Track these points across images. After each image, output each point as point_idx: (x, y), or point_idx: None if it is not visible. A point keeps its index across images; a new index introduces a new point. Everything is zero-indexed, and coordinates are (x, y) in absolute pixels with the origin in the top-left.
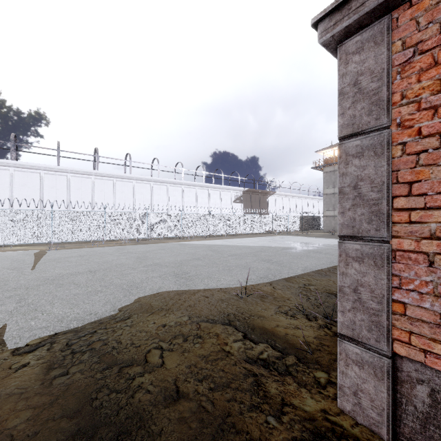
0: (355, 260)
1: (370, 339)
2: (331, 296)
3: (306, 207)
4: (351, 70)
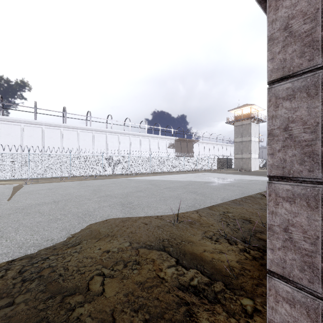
0: (285, 200)
1: (302, 279)
2: (245, 222)
3: (221, 151)
4: (281, 15)
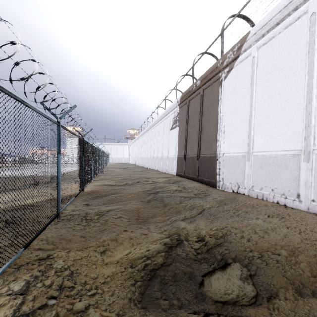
0: None
1: None
2: None
3: None
4: None
